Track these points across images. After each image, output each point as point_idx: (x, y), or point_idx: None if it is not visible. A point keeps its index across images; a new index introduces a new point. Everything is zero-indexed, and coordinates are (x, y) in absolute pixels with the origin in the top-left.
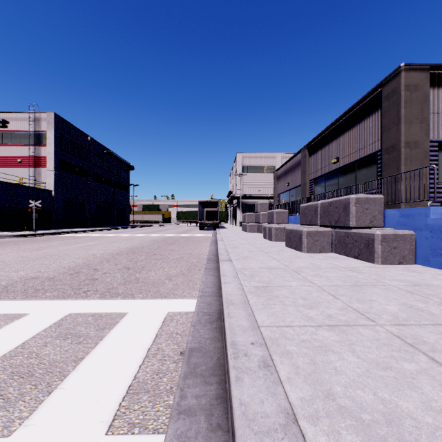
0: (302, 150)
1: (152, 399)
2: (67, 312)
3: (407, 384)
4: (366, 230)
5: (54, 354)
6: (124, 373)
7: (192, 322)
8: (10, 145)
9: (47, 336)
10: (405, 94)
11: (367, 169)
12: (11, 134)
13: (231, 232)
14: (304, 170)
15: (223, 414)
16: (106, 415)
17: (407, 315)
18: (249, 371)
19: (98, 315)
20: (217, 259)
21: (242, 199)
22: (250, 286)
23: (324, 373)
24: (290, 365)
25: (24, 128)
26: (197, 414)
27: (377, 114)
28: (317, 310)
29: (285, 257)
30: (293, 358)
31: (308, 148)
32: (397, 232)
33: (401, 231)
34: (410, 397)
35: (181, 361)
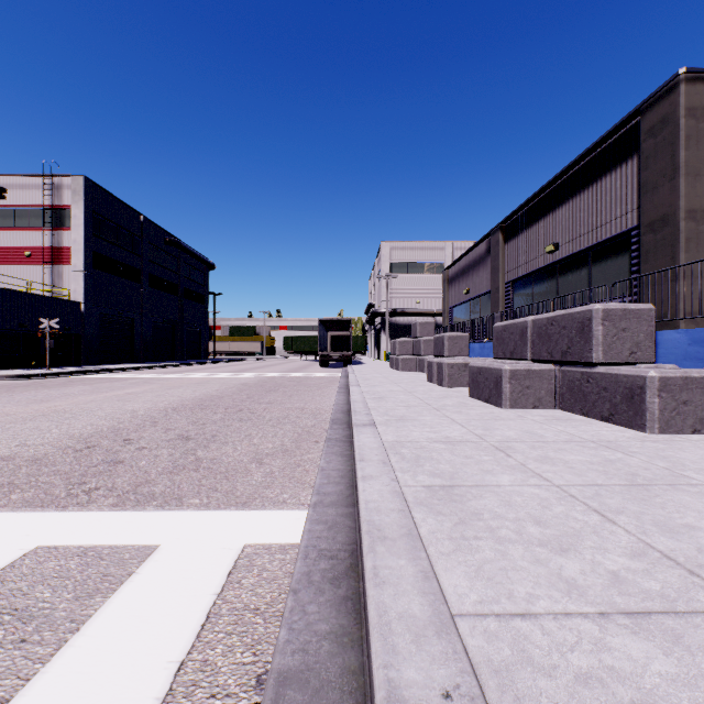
0: (493, 233)
1: None
2: (31, 544)
3: None
4: (626, 369)
5: None
6: None
7: (292, 578)
8: (12, 229)
9: None
10: (686, 125)
11: (612, 261)
12: (14, 211)
13: (371, 370)
14: (495, 267)
15: None
16: None
17: None
18: None
19: (94, 552)
20: (348, 420)
21: (389, 316)
22: (416, 487)
23: None
24: None
25: (35, 201)
26: None
27: (631, 165)
28: (579, 558)
29: (473, 419)
30: None
31: (502, 228)
32: (689, 373)
33: (696, 370)
34: None
35: None
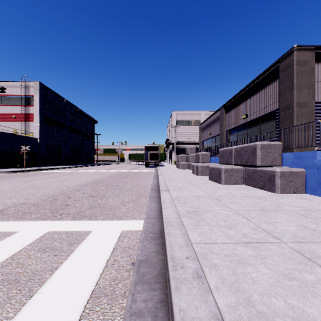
0: (220, 109)
1: (110, 302)
2: (46, 230)
3: (309, 292)
4: (269, 168)
5: (35, 264)
6: (89, 280)
7: (140, 238)
8: (7, 105)
9: (31, 250)
10: (296, 68)
11: (268, 123)
12: (8, 97)
13: (168, 169)
14: (221, 124)
15: (165, 316)
16: (74, 315)
17: (304, 234)
18: (186, 281)
19: (70, 233)
20: (158, 189)
21: (176, 144)
22: (183, 211)
23: (244, 282)
24: (217, 276)
25: (17, 93)
26: (145, 315)
27: (276, 83)
28: (235, 230)
29: (209, 188)
30: (219, 269)
31: (224, 107)
32: (292, 169)
33: (295, 168)
34: (313, 304)
35: (132, 270)
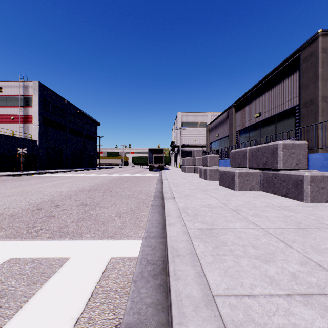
0: (230, 108)
1: None
2: (8, 257)
3: None
4: (294, 172)
5: None
6: None
7: (134, 274)
8: (5, 106)
9: None
10: (322, 56)
11: (286, 121)
12: (6, 98)
13: (173, 172)
14: (231, 124)
15: None
16: None
17: None
18: None
19: (38, 261)
20: (162, 196)
21: (181, 147)
22: (194, 229)
23: None
24: None
25: (16, 93)
26: None
27: (295, 75)
28: (275, 265)
29: (221, 195)
30: None
31: (234, 106)
32: (324, 174)
33: (327, 172)
34: None
35: None
